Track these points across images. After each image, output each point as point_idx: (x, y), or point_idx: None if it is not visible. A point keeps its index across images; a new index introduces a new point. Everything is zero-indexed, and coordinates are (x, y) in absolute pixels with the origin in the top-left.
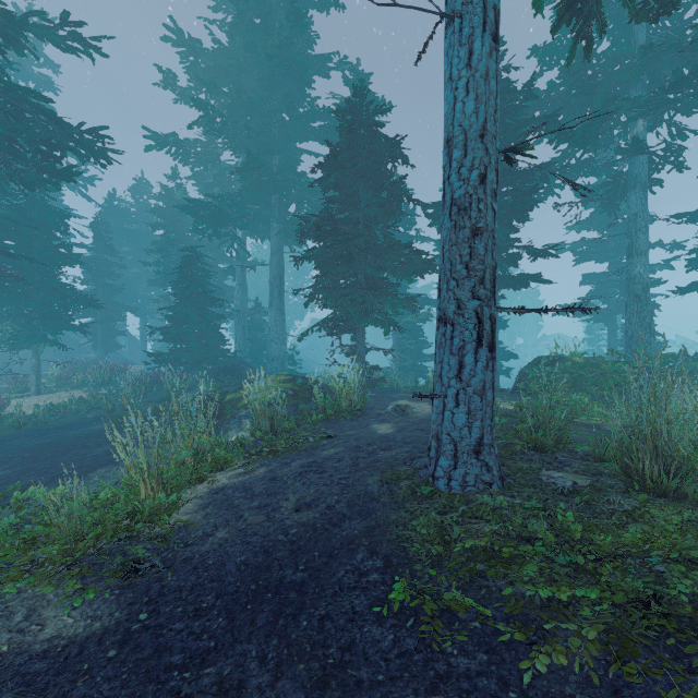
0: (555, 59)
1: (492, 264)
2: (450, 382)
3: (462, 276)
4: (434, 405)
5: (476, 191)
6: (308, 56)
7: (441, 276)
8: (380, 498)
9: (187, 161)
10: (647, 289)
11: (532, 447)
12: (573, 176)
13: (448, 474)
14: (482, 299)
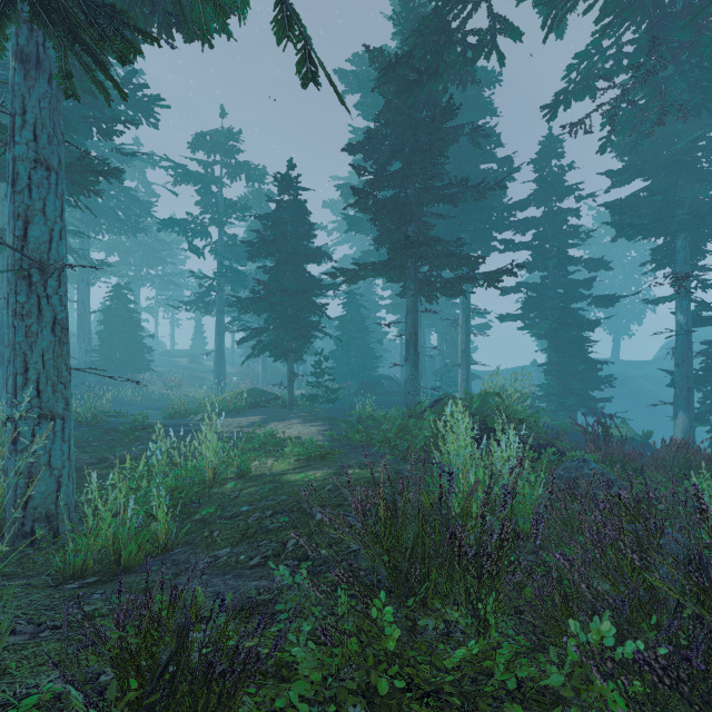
0: None
1: None
2: None
3: None
4: None
5: None
6: None
7: None
8: None
9: None
10: None
11: None
12: None
13: None
14: None
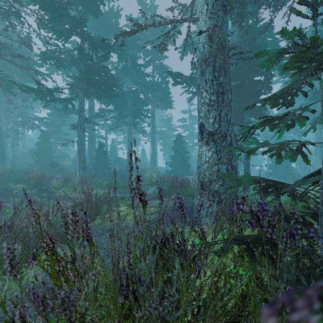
0: None
1: None
2: None
3: None
4: None
5: None
6: None
7: None
8: None
9: None
10: None
11: None
12: None
13: None
14: None
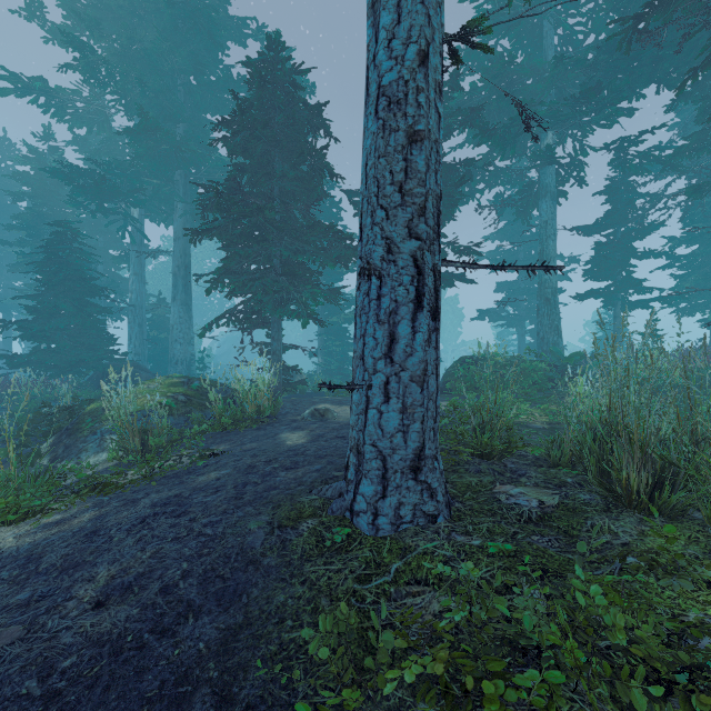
0: (476, 65)
1: (436, 191)
2: (377, 364)
3: (395, 203)
4: (354, 401)
5: (413, 76)
6: (218, 10)
7: (363, 208)
8: (262, 560)
9: (62, 118)
10: (555, 293)
11: (477, 454)
12: (491, 183)
13: (374, 507)
14: (423, 238)
